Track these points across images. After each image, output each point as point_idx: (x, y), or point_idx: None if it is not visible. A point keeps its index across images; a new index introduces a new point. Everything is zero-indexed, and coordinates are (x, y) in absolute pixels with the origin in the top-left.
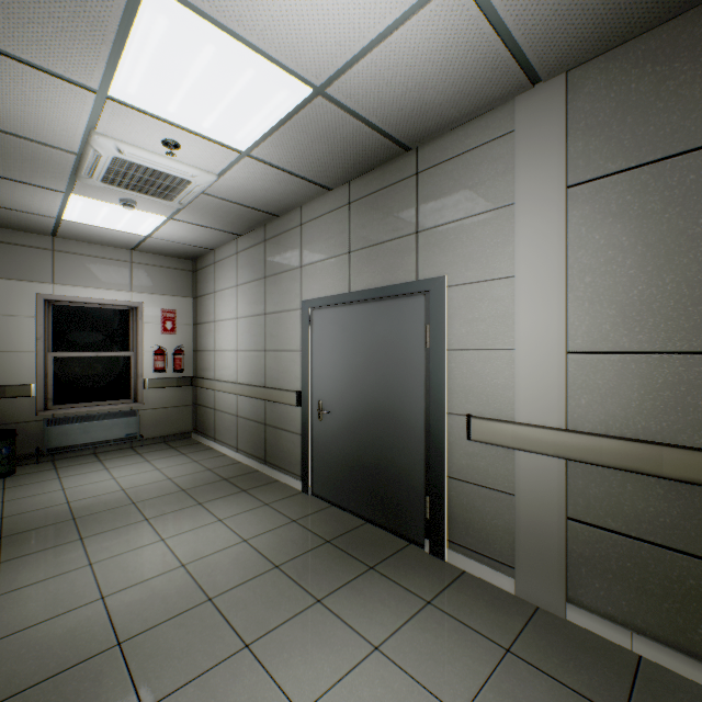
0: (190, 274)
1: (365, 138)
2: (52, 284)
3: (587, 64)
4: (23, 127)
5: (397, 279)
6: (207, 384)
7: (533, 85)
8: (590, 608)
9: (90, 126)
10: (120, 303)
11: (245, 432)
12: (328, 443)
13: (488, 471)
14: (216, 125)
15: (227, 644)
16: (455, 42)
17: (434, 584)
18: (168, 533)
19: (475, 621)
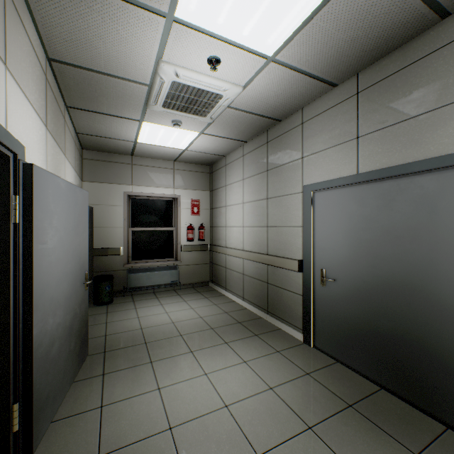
0: (208, 175)
1: (400, 11)
2: (131, 185)
3: None
4: (117, 67)
5: (425, 154)
6: (220, 250)
7: None
8: None
9: (158, 56)
10: (167, 196)
11: (249, 287)
12: (332, 307)
13: None
14: (254, 30)
15: None
16: None
17: None
18: (208, 368)
19: None
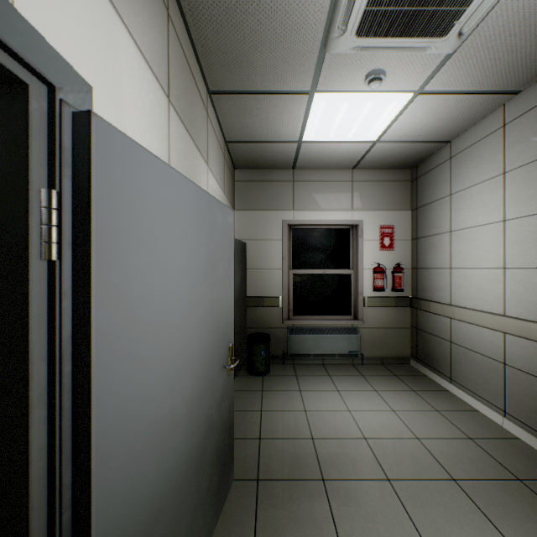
0: (407, 185)
1: None
2: (292, 211)
3: None
4: None
5: None
6: (437, 309)
7: None
8: None
9: None
10: (342, 222)
11: (526, 395)
12: None
13: None
14: None
15: None
16: None
17: None
18: None
19: None
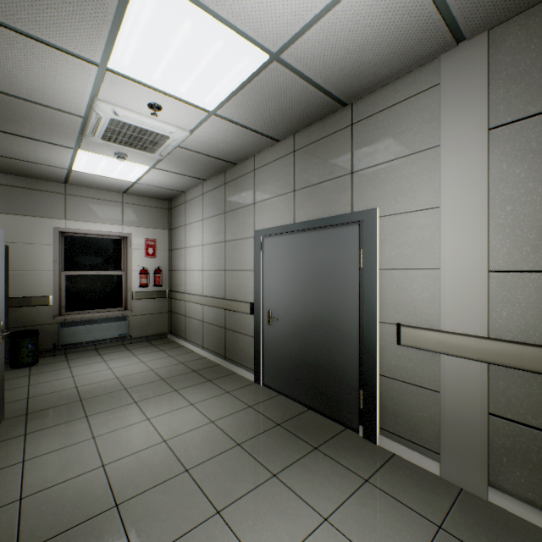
0: (166, 211)
1: (310, 96)
2: (64, 220)
3: (508, 22)
4: (43, 97)
5: (335, 211)
6: (180, 296)
7: (457, 43)
8: (511, 492)
9: (93, 94)
10: (114, 234)
11: (209, 334)
12: (276, 344)
13: (415, 371)
14: (190, 89)
15: (202, 510)
16: (393, 7)
17: (370, 464)
18: (152, 414)
19: (408, 499)
